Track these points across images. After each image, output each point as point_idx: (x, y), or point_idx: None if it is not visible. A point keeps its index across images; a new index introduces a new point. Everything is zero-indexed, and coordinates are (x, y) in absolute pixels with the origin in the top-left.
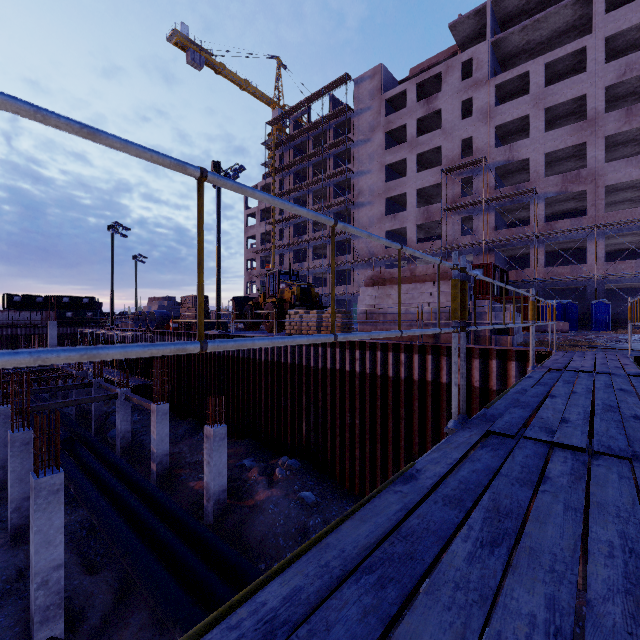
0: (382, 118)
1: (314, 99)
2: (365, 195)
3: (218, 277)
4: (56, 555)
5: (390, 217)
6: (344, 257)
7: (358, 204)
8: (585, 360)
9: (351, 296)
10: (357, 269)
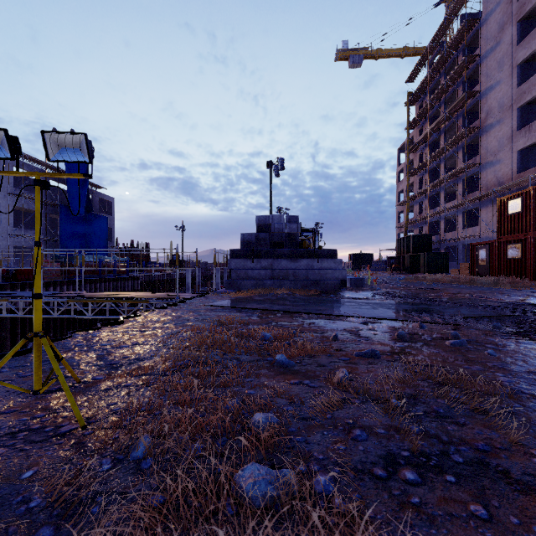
0: (513, 6)
1: (442, 33)
2: (493, 114)
3: None
4: None
5: (523, 131)
6: (471, 195)
7: (486, 128)
8: (115, 293)
9: (478, 239)
10: (485, 206)
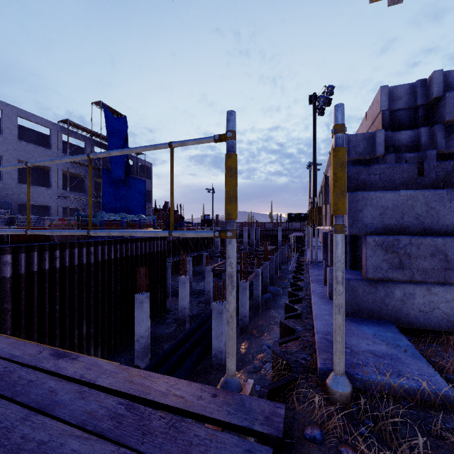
0: None
1: None
2: None
3: (313, 190)
4: (141, 331)
5: None
6: None
7: None
8: None
9: None
10: None
